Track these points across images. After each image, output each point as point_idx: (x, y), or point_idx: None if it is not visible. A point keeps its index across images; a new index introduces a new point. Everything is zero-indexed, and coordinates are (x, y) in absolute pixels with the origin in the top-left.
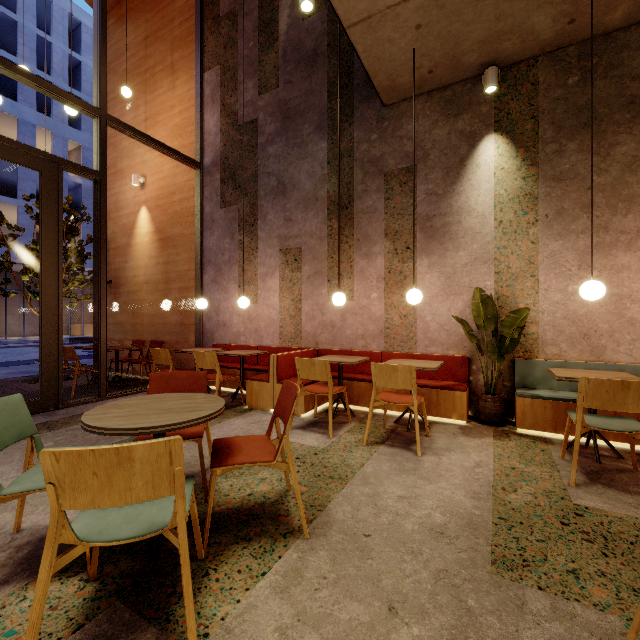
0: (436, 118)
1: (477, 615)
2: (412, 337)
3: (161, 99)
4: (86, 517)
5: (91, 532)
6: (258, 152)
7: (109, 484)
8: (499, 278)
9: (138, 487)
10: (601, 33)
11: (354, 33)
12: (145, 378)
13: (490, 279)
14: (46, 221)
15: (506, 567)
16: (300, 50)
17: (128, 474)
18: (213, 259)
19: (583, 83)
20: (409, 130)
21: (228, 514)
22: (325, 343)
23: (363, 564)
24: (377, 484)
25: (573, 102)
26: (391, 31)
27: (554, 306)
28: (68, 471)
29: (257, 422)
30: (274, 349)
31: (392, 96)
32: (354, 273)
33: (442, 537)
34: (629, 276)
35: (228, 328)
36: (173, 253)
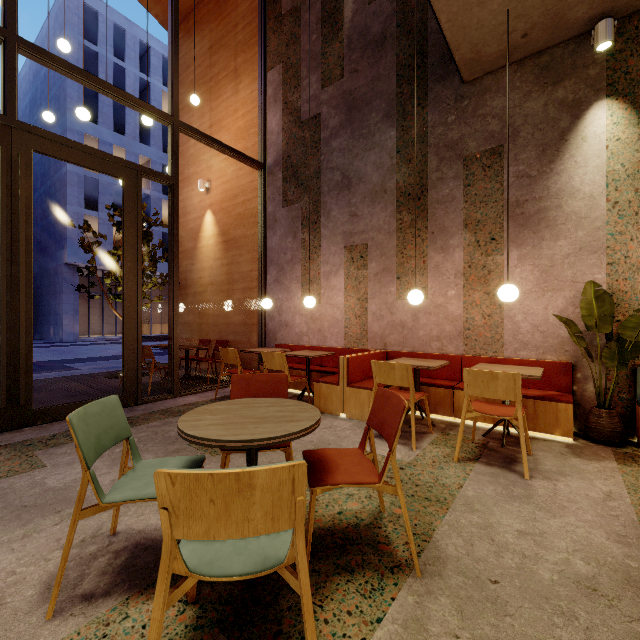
0: (528, 89)
1: None
2: (498, 339)
3: (225, 104)
4: (192, 541)
5: (201, 562)
6: (321, 147)
7: (226, 513)
8: (613, 270)
9: (256, 518)
10: None
11: (438, 0)
12: (211, 376)
13: (601, 271)
14: (128, 226)
15: None
16: (366, 36)
17: (247, 503)
18: (275, 259)
19: None
20: (494, 106)
21: (321, 535)
22: (394, 344)
23: (501, 623)
24: (486, 512)
25: None
26: None
27: None
28: (183, 496)
29: (329, 427)
30: (338, 350)
31: (474, 70)
32: (428, 269)
33: (596, 595)
34: None
35: (290, 328)
36: (236, 254)
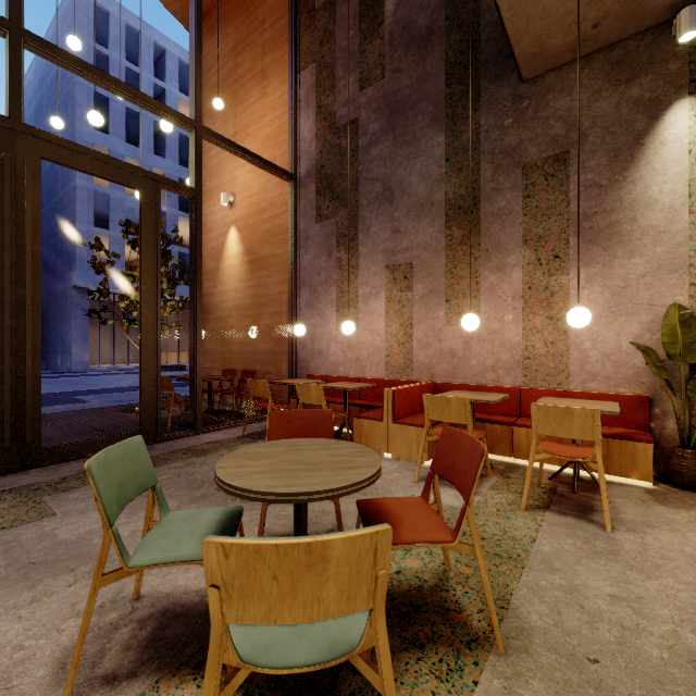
0: (598, 87)
1: None
2: (562, 369)
3: (251, 110)
4: None
5: (254, 648)
6: (359, 156)
7: (292, 593)
8: None
9: (329, 598)
10: None
11: None
12: (236, 410)
13: (683, 293)
14: (145, 243)
15: None
16: (411, 31)
17: (318, 580)
18: (307, 280)
19: None
20: (558, 107)
21: None
22: (443, 375)
23: None
24: (568, 572)
25: None
26: None
27: None
28: (239, 571)
29: None
30: (379, 382)
31: (536, 67)
32: (481, 291)
33: None
34: None
35: (324, 357)
36: (264, 275)
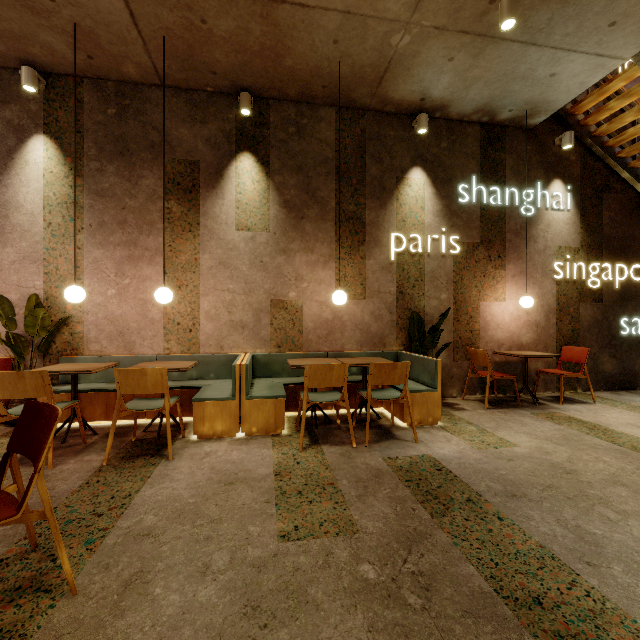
0: None
1: None
2: None
3: None
4: None
5: None
6: None
7: None
8: (49, 279)
9: None
10: (131, 81)
11: None
12: None
13: (40, 279)
14: None
15: None
16: None
17: None
18: None
19: (119, 117)
20: None
21: None
22: None
23: None
24: None
25: (112, 130)
26: None
27: (97, 307)
28: None
29: None
30: None
31: None
32: None
33: None
34: (151, 285)
35: None
36: None
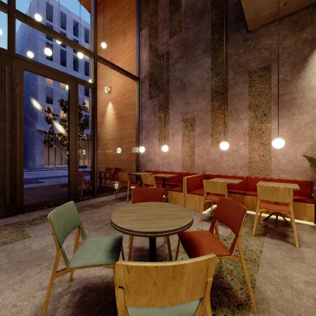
0: (285, 34)
1: None
2: (268, 168)
3: (118, 48)
4: None
5: None
6: (169, 68)
7: (163, 291)
8: None
9: (182, 293)
10: None
11: None
12: (111, 186)
13: None
14: (71, 109)
15: None
16: (194, 9)
17: (177, 284)
18: (145, 126)
19: None
20: (265, 44)
21: None
22: (209, 171)
23: None
24: (281, 268)
25: None
26: None
27: None
28: (135, 280)
29: None
30: (179, 173)
31: (255, 25)
32: (228, 131)
33: None
34: None
35: (153, 162)
36: (124, 124)
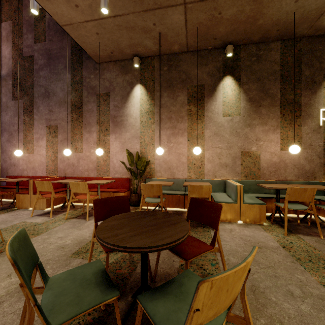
0: (118, 73)
1: (46, 270)
2: (108, 170)
3: None
4: None
5: None
6: (34, 73)
7: None
8: (141, 145)
9: None
10: (173, 53)
11: (67, 29)
12: None
13: (138, 145)
14: None
15: (77, 254)
16: (57, 25)
17: None
18: (7, 128)
19: (169, 70)
20: (107, 76)
21: None
22: (69, 174)
23: None
24: (53, 234)
25: (165, 77)
26: (85, 32)
27: (160, 157)
28: None
29: (15, 215)
30: (42, 177)
31: (98, 59)
32: (83, 140)
33: (61, 248)
34: (182, 146)
35: (17, 167)
36: None
